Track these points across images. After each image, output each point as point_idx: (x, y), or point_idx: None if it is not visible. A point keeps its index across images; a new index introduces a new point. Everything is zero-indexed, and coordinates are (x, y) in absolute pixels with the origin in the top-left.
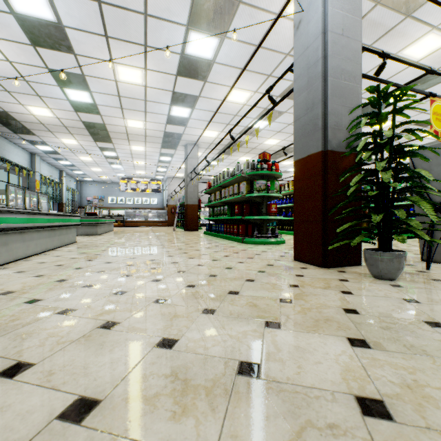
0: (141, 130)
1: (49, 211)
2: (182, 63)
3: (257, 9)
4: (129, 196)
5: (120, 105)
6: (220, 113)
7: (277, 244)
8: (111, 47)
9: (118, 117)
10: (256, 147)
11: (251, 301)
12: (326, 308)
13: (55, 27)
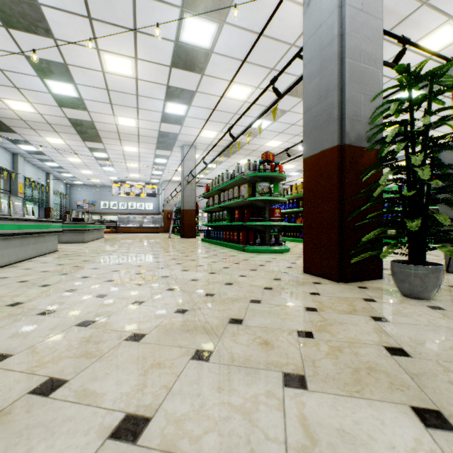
0: (134, 129)
1: (24, 216)
2: (176, 53)
3: None
4: (122, 200)
5: (110, 100)
6: (219, 111)
7: (281, 252)
8: (96, 31)
9: (108, 114)
10: (257, 149)
11: (259, 335)
12: (362, 346)
13: (29, 5)
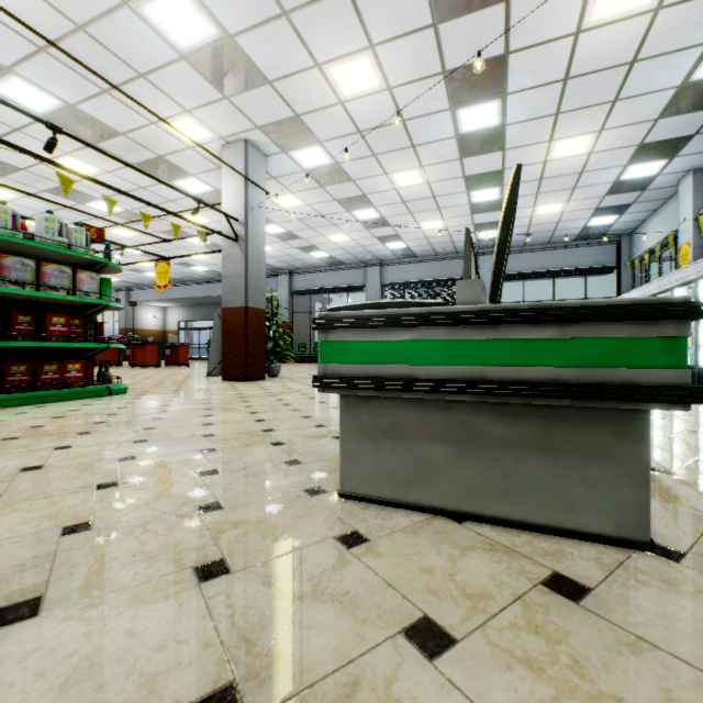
0: None
1: None
2: None
3: (207, 103)
4: None
5: None
6: None
7: None
8: None
9: None
10: None
11: None
12: None
13: None
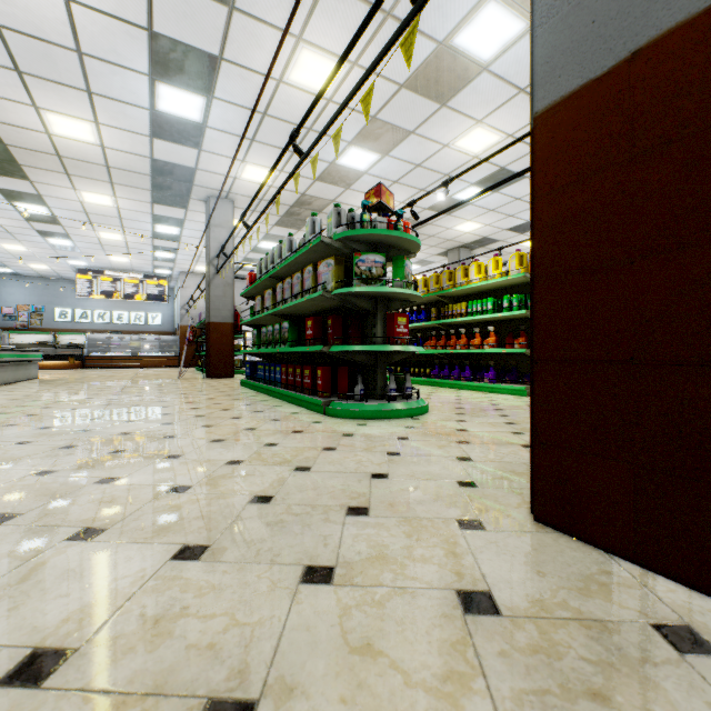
0: (93, 149)
1: None
2: None
3: None
4: (100, 307)
5: (12, 60)
6: (276, 119)
7: (412, 416)
8: None
9: (19, 101)
10: None
11: None
12: None
13: None
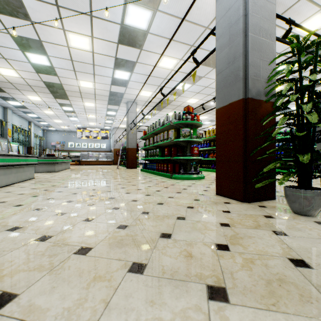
0: (91, 90)
1: (8, 152)
2: (122, 33)
3: None
4: (84, 141)
5: (73, 68)
6: (153, 76)
7: (198, 179)
8: (62, 15)
9: (72, 78)
10: (181, 105)
11: (185, 248)
12: (270, 258)
13: None
